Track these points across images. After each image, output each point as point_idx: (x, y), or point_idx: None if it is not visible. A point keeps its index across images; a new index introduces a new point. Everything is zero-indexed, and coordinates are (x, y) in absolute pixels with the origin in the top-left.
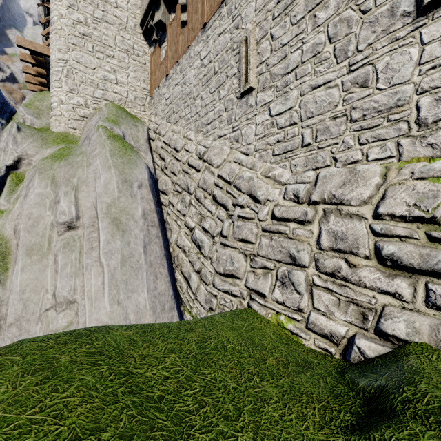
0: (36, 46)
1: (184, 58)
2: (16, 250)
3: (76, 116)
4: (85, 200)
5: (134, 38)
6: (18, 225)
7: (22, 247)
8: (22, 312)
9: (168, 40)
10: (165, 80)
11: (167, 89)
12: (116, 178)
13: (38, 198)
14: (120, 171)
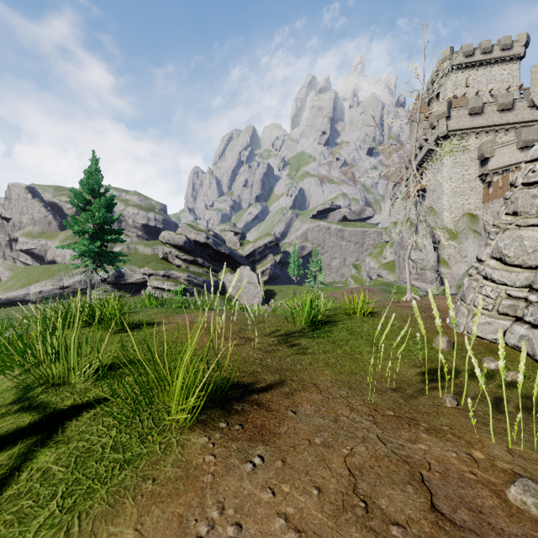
0: (421, 186)
1: (500, 199)
2: (451, 263)
3: (452, 221)
4: (468, 251)
5: (475, 183)
6: (450, 257)
7: (453, 262)
8: (458, 273)
9: (493, 188)
10: (491, 202)
11: (492, 206)
12: (477, 245)
13: (454, 251)
14: (478, 243)
